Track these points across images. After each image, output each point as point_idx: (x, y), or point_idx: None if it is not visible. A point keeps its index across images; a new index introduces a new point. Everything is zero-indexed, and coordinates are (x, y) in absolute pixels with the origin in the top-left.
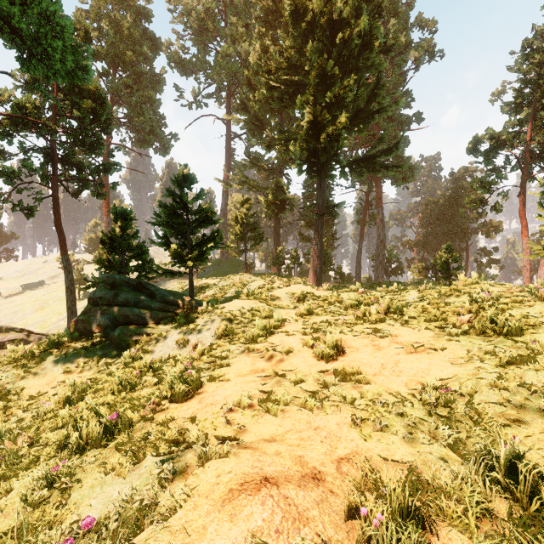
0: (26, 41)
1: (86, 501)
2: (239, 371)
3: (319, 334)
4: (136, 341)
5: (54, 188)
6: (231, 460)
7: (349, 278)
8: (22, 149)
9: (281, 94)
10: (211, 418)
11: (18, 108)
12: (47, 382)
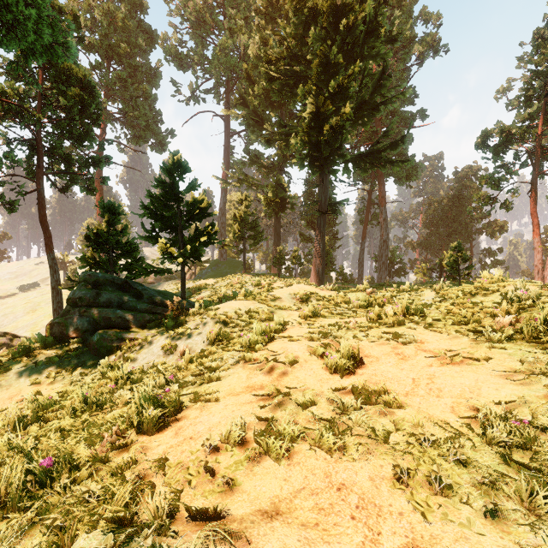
0: None
1: None
2: (231, 388)
3: (328, 340)
4: (117, 347)
5: (39, 181)
6: None
7: (351, 279)
8: (5, 140)
9: (282, 86)
10: (187, 463)
11: None
12: (9, 395)
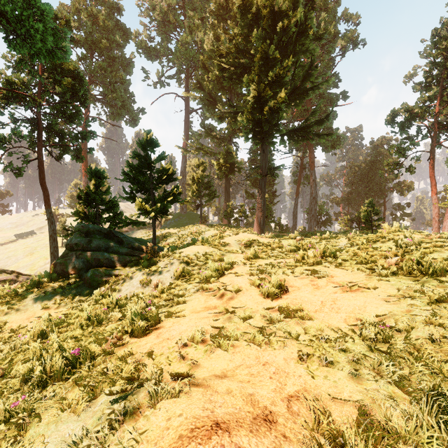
0: (11, 22)
1: (39, 440)
2: (193, 308)
3: (264, 275)
4: (106, 281)
5: (40, 152)
6: (182, 400)
7: (287, 228)
8: (12, 119)
9: (231, 75)
10: (166, 353)
11: (8, 84)
12: (27, 316)
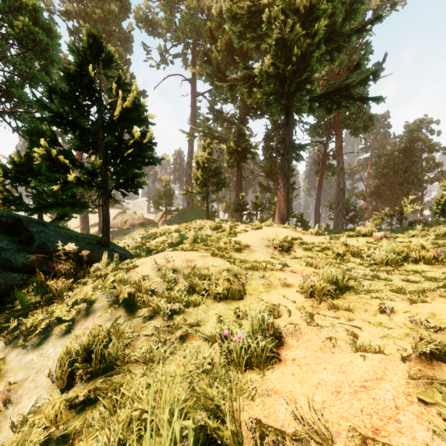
0: None
1: None
2: None
3: None
4: None
5: None
6: None
7: (308, 226)
8: None
9: (244, 28)
10: None
11: None
12: None
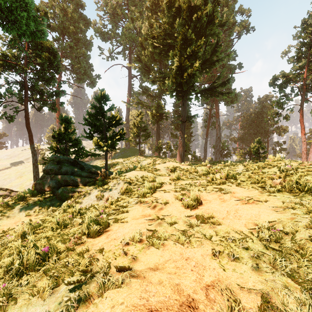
0: (4, 11)
1: None
2: (134, 216)
3: (185, 191)
4: (71, 196)
5: (26, 105)
6: (124, 290)
7: (200, 159)
8: (6, 81)
9: (160, 51)
10: (113, 250)
11: (3, 56)
12: (15, 221)
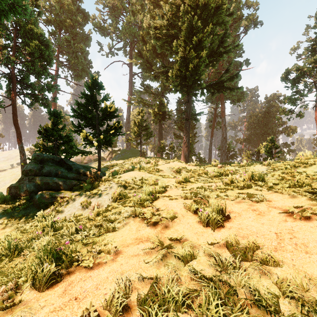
0: None
1: None
2: (123, 239)
3: (198, 198)
4: (52, 202)
5: (13, 99)
6: None
7: (204, 161)
8: None
9: (163, 43)
10: None
11: None
12: None
